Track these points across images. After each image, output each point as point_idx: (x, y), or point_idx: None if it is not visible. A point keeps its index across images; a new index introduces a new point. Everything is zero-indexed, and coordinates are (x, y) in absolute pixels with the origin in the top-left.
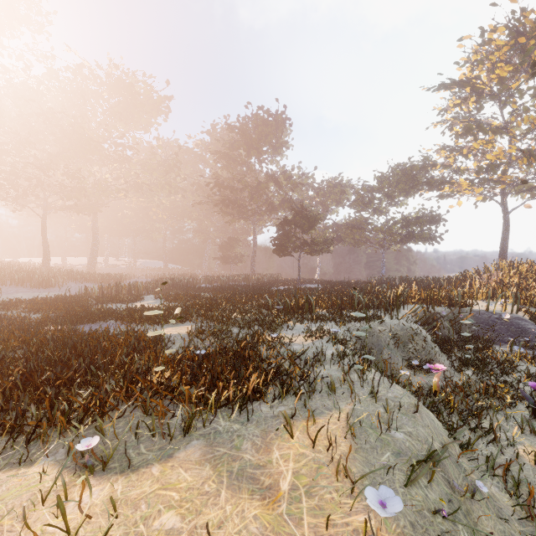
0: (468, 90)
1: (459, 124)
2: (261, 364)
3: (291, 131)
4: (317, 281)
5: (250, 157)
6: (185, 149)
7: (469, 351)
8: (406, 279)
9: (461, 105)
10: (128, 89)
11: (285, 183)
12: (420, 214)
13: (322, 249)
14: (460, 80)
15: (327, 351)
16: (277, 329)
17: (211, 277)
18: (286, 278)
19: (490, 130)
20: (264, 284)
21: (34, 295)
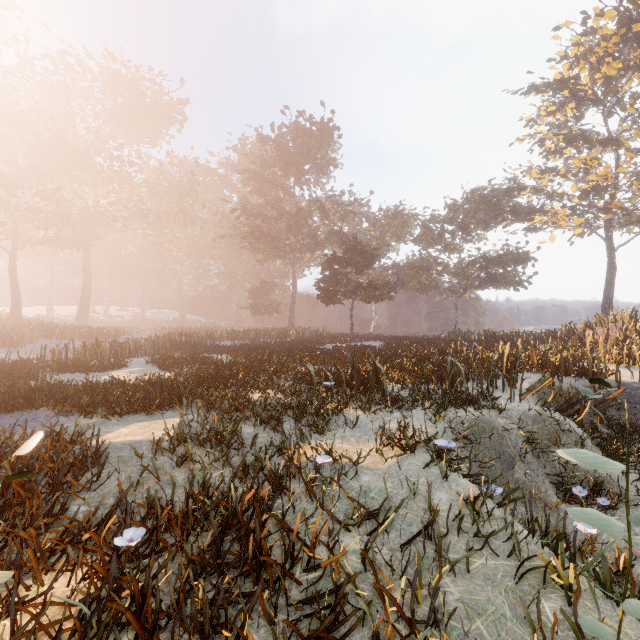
0: (566, 92)
1: (552, 138)
2: (284, 637)
3: (340, 145)
4: (375, 337)
5: (288, 178)
6: (206, 169)
7: (639, 454)
8: (493, 334)
9: (555, 114)
10: (129, 86)
11: (332, 212)
12: (504, 252)
13: (382, 295)
14: (556, 80)
15: (433, 493)
16: (327, 432)
17: (236, 332)
18: (333, 333)
19: (598, 141)
20: (305, 341)
21: None
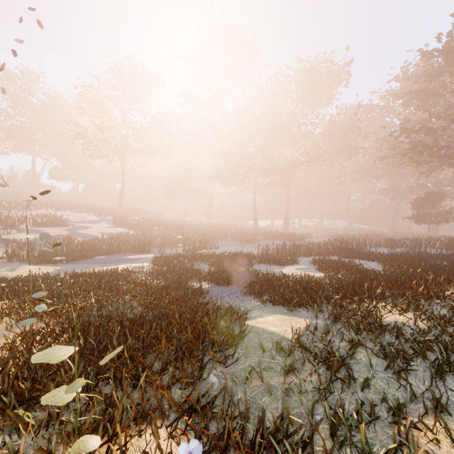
0: None
1: None
2: None
3: None
4: None
5: None
6: (368, 107)
7: None
8: None
9: None
10: (310, 73)
11: None
12: None
13: None
14: None
15: None
16: None
17: (392, 240)
18: None
19: None
20: None
21: (238, 248)
